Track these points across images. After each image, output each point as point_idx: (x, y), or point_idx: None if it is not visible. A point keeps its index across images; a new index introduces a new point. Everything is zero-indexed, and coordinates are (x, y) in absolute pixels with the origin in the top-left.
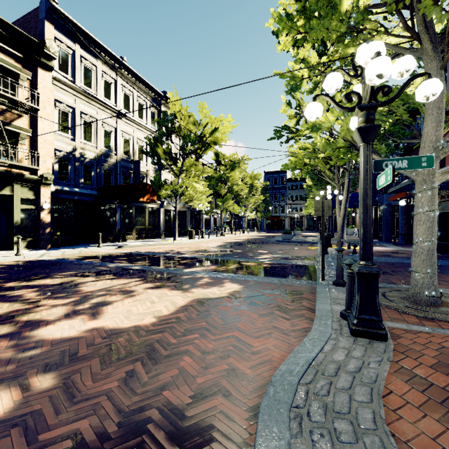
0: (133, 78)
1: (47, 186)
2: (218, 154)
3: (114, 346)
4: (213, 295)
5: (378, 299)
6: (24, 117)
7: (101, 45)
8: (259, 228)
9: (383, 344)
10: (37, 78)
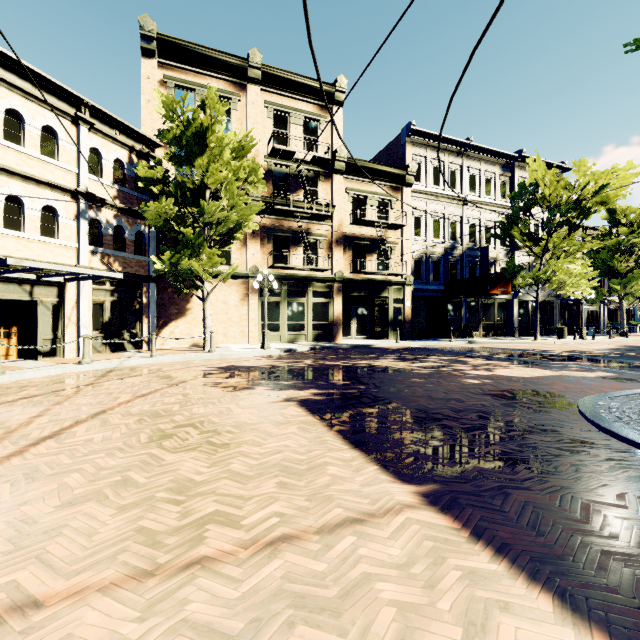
0: (480, 154)
1: (408, 287)
2: (613, 210)
3: (511, 379)
4: (580, 374)
5: None
6: (394, 233)
7: (448, 139)
8: None
9: None
10: (402, 198)
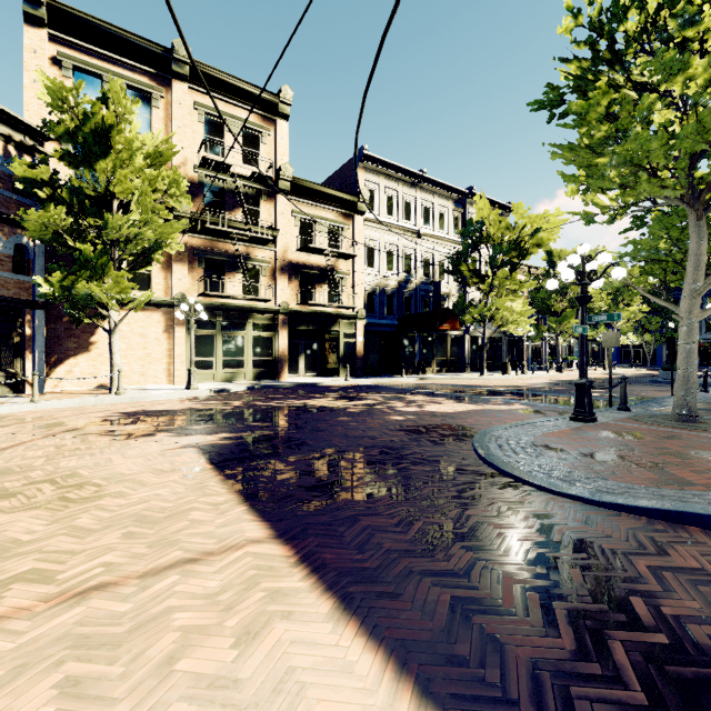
0: (433, 187)
1: (360, 321)
2: (551, 252)
3: (435, 415)
4: (499, 408)
5: (586, 400)
6: (346, 263)
7: (402, 169)
8: (650, 362)
9: (584, 424)
10: (354, 226)
